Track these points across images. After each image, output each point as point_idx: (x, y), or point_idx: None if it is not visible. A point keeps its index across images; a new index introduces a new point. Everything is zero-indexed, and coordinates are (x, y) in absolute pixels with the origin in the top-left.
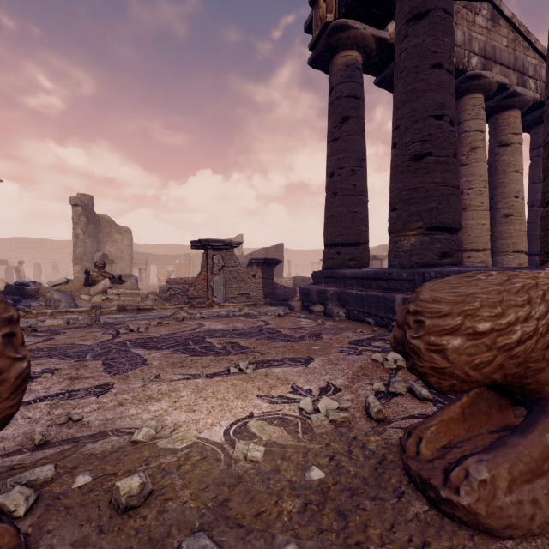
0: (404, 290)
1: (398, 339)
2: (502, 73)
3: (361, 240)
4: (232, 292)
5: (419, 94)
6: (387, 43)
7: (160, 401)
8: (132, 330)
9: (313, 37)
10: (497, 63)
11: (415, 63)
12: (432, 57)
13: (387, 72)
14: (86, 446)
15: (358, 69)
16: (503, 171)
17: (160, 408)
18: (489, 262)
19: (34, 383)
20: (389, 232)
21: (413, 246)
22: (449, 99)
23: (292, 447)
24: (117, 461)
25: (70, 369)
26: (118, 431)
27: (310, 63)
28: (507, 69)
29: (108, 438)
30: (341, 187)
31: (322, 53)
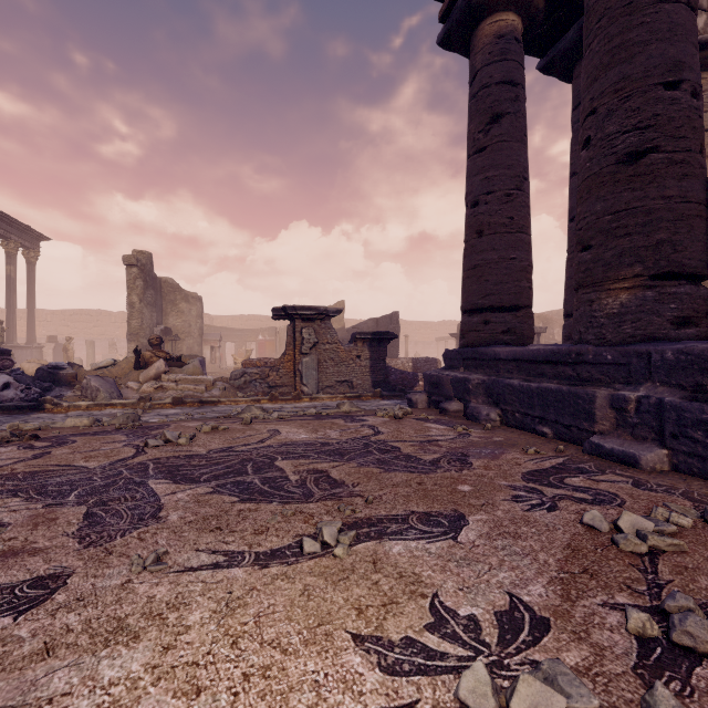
0: (607, 381)
1: None
2: None
3: (522, 302)
4: (327, 378)
5: (636, 50)
6: None
7: (136, 641)
8: (169, 441)
9: None
10: None
11: None
12: None
13: (559, 48)
14: None
15: (517, 40)
16: None
17: (125, 674)
18: None
19: None
20: (577, 285)
21: (625, 307)
22: (690, 52)
23: None
24: None
25: (23, 526)
26: None
27: (440, 42)
28: None
29: None
30: (490, 221)
31: (459, 22)
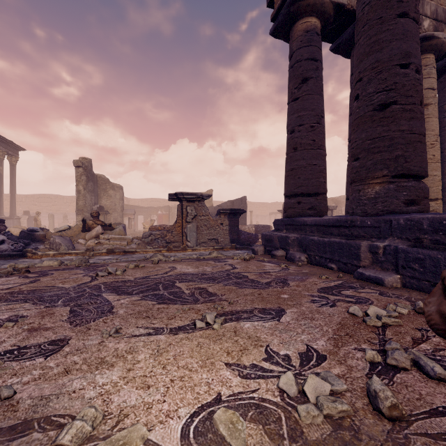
0: (368, 237)
1: None
2: None
3: (320, 191)
4: (203, 237)
5: (384, 45)
6: (344, 9)
7: (113, 367)
8: (110, 273)
9: (275, 8)
10: None
11: (379, 15)
12: (398, 7)
13: (342, 38)
14: None
15: (317, 33)
16: None
17: (110, 380)
18: (441, 211)
19: None
20: (351, 181)
21: (378, 194)
22: (415, 47)
23: None
24: None
25: (36, 317)
26: (47, 420)
27: (271, 33)
28: None
29: (29, 435)
30: (301, 142)
31: (283, 22)
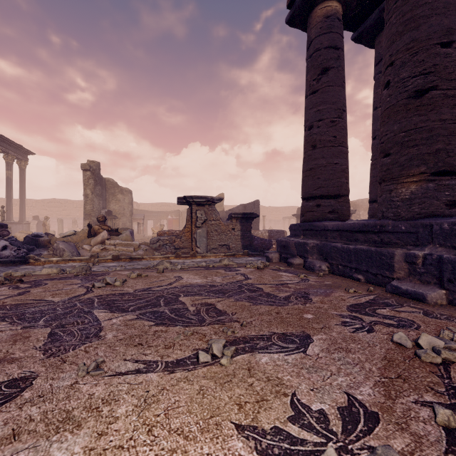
0: (402, 244)
1: None
2: None
3: (342, 192)
4: (213, 243)
5: (421, 21)
6: None
7: (79, 429)
8: (108, 283)
9: None
10: None
11: None
12: None
13: (366, 25)
14: None
15: (338, 19)
16: None
17: (69, 455)
18: None
19: None
20: (381, 180)
21: (414, 194)
22: None
23: None
24: None
25: (6, 342)
26: None
27: (287, 22)
28: None
29: None
30: (321, 139)
31: (300, 8)
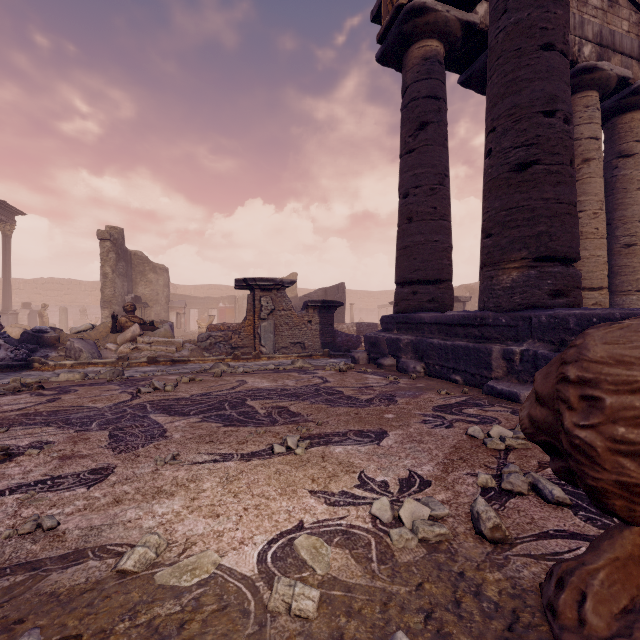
0: (502, 339)
1: (540, 423)
2: (623, 64)
3: (443, 276)
4: (283, 340)
5: (523, 85)
6: (475, 29)
7: (173, 496)
8: (157, 389)
9: (382, 25)
10: (617, 51)
11: (517, 45)
12: (541, 36)
13: (475, 67)
14: (48, 577)
15: (440, 62)
16: (624, 188)
17: (171, 510)
18: (606, 304)
19: (13, 463)
20: (482, 264)
21: (515, 282)
22: (563, 89)
23: (362, 589)
24: (87, 609)
25: (66, 443)
26: (103, 549)
27: (378, 59)
28: (629, 59)
29: (85, 563)
30: (418, 210)
31: (393, 45)
